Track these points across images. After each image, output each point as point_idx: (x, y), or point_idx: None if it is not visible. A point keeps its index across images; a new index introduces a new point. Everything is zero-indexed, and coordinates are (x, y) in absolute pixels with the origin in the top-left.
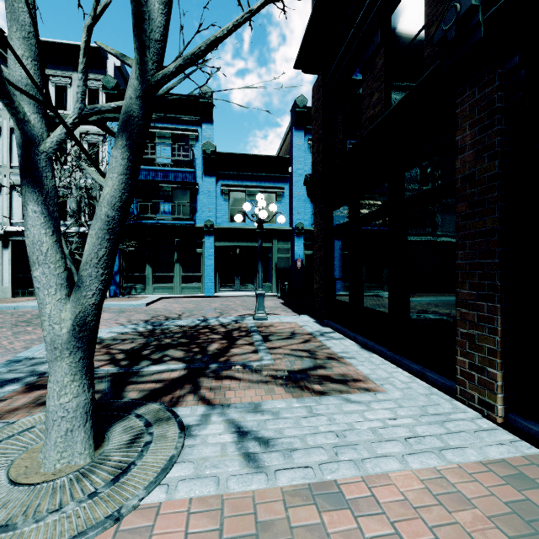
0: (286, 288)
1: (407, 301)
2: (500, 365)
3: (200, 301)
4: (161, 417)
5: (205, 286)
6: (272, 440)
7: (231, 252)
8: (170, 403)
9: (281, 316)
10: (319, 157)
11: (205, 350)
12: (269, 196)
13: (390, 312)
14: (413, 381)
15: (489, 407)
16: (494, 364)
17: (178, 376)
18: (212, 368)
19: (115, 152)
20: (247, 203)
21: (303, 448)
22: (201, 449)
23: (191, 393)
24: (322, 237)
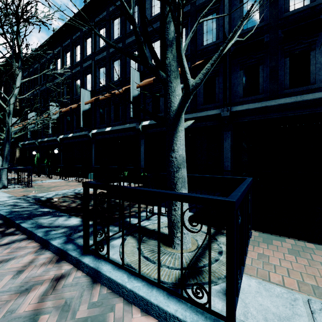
0: None
1: None
2: None
3: None
4: None
5: None
6: None
7: None
8: None
9: None
10: None
11: None
12: None
13: None
14: None
15: None
16: None
17: None
18: None
19: None
20: None
21: None
22: None
23: None
24: None
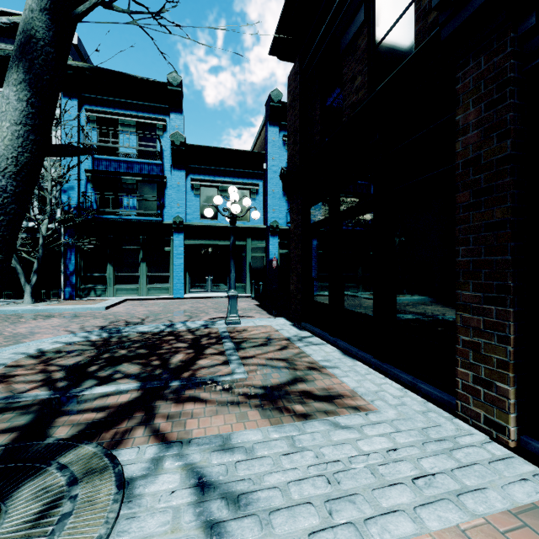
0: (261, 288)
1: (394, 303)
2: (513, 380)
3: (167, 304)
4: (93, 467)
5: (174, 287)
6: (244, 495)
7: (202, 250)
8: (111, 442)
9: (256, 319)
10: (296, 149)
11: (167, 363)
12: (243, 193)
13: (375, 316)
14: (406, 394)
15: (499, 428)
16: (506, 378)
17: (129, 400)
18: (173, 387)
19: (7, 90)
20: (218, 196)
21: (286, 506)
22: (144, 520)
23: (142, 425)
24: (299, 234)
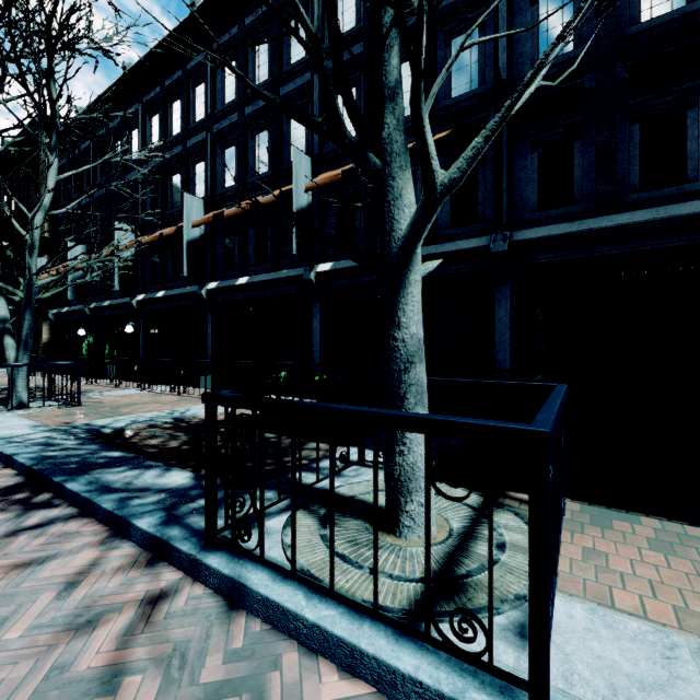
0: None
1: None
2: None
3: None
4: None
5: None
6: None
7: None
8: None
9: None
10: None
11: None
12: None
13: None
14: None
15: None
16: None
17: None
18: None
19: None
20: None
21: None
22: None
23: None
24: None
